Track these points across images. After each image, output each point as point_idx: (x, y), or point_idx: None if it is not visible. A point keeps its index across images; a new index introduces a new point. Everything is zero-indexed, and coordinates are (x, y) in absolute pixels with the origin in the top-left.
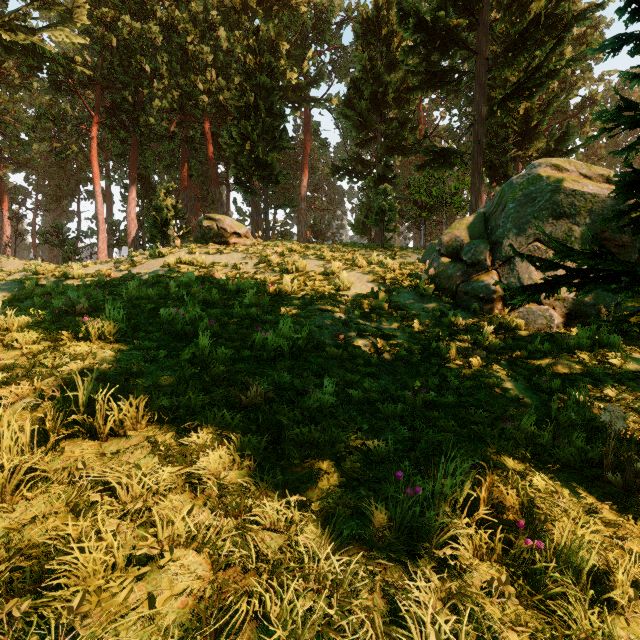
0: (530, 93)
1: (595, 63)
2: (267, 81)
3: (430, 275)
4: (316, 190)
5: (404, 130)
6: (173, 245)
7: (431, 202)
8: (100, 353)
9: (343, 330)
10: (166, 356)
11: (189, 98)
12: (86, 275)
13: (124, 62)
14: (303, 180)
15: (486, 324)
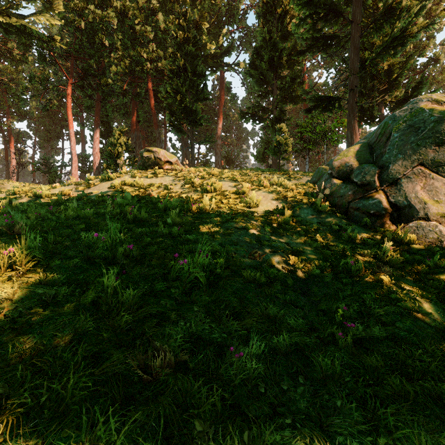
0: (395, 51)
1: (437, 32)
2: (193, 50)
3: (323, 194)
4: (228, 131)
5: (294, 84)
6: (121, 171)
7: (315, 137)
8: (0, 289)
9: (256, 247)
10: (69, 294)
11: (137, 65)
12: (52, 195)
13: (90, 40)
14: (219, 123)
15: (386, 240)
